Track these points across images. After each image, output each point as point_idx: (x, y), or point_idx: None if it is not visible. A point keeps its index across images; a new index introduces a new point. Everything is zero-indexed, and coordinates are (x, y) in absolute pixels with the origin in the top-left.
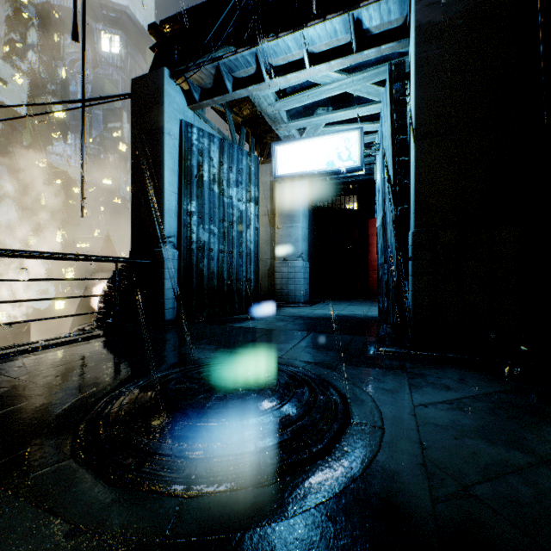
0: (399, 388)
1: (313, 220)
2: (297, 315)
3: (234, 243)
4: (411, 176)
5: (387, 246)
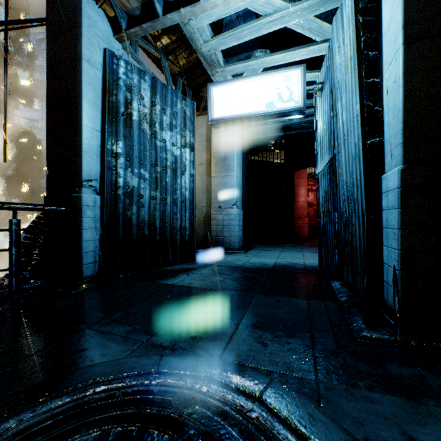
0: None
1: (246, 172)
2: (234, 265)
3: (168, 189)
4: (385, 101)
5: (338, 192)
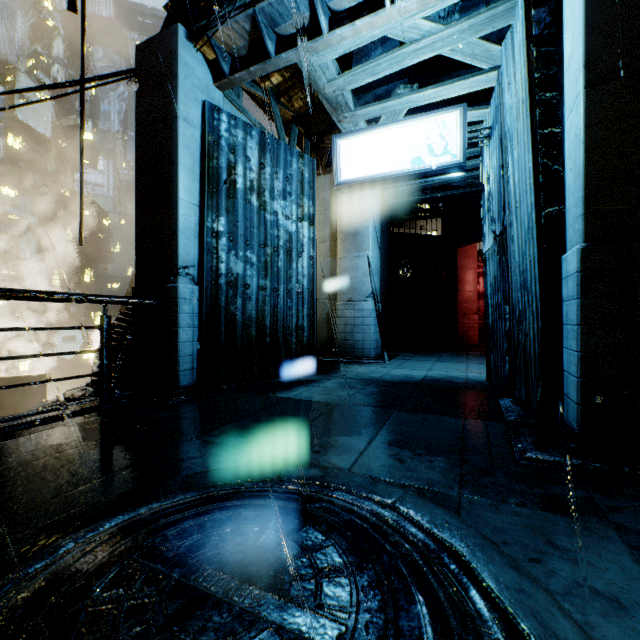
0: (634, 591)
1: (386, 250)
2: (368, 378)
3: (280, 276)
4: (566, 158)
5: (510, 278)
